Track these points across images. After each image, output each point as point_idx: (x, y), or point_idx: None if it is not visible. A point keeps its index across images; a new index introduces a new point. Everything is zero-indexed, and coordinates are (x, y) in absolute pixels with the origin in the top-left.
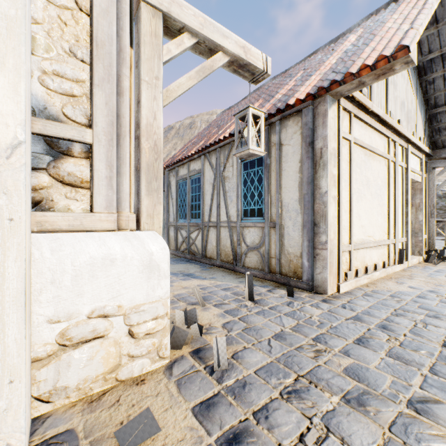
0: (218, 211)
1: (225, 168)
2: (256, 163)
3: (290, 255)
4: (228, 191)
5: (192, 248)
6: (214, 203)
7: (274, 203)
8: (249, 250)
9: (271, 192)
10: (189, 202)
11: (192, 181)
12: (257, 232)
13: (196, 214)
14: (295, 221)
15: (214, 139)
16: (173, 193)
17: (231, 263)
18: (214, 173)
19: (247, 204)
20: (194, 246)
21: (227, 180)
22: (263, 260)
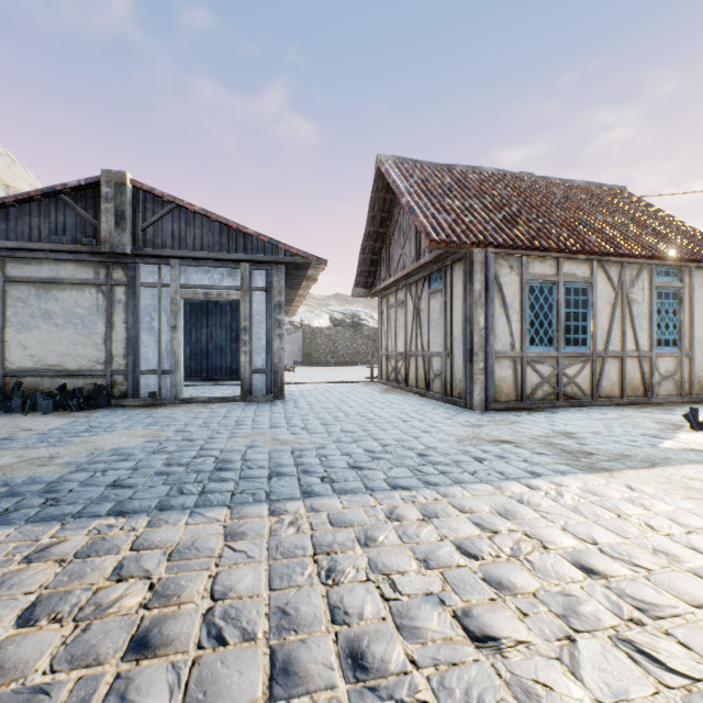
0: (625, 338)
1: (632, 289)
2: (671, 296)
3: (699, 378)
4: (637, 317)
5: (568, 390)
6: (615, 327)
7: (687, 336)
8: (663, 379)
9: (684, 326)
10: (561, 320)
11: (568, 290)
12: (671, 361)
13: (579, 339)
14: (702, 351)
15: (616, 248)
16: (508, 298)
17: (640, 396)
18: (617, 291)
19: (661, 334)
20: (574, 386)
21: (635, 304)
22: (677, 386)
